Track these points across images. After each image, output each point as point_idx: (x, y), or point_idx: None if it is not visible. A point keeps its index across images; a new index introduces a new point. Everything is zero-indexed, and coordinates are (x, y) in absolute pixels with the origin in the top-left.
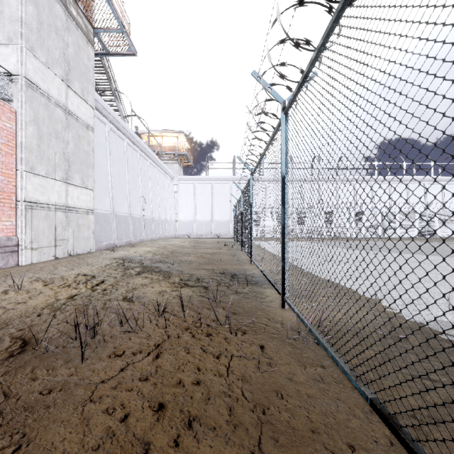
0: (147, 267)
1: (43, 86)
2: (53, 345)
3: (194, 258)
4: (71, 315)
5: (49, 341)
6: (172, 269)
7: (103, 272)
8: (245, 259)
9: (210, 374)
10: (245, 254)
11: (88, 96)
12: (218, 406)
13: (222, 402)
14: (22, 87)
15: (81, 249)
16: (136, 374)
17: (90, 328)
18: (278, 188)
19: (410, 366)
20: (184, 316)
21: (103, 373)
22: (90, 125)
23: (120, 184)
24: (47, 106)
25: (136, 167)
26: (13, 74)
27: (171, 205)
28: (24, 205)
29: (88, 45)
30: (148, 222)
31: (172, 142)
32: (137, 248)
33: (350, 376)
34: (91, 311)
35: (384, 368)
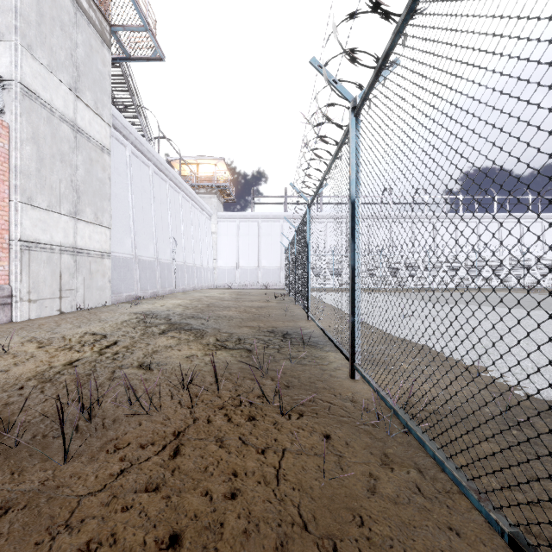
0: (174, 324)
1: (45, 95)
2: (30, 434)
3: (235, 313)
4: (64, 388)
5: (25, 427)
6: (206, 326)
7: (117, 331)
8: (300, 315)
9: (251, 480)
10: (299, 308)
11: (103, 110)
12: (262, 538)
13: (269, 531)
14: (16, 95)
15: (94, 301)
16: (142, 480)
17: (87, 407)
18: (345, 218)
19: (547, 468)
20: (218, 391)
21: (93, 479)
22: (106, 147)
23: (144, 221)
24: (49, 121)
25: (165, 200)
26: (6, 79)
27: (208, 248)
28: (19, 245)
29: (103, 46)
30: (180, 269)
31: (210, 172)
32: (165, 301)
33: (467, 490)
34: (93, 382)
35: (510, 472)
